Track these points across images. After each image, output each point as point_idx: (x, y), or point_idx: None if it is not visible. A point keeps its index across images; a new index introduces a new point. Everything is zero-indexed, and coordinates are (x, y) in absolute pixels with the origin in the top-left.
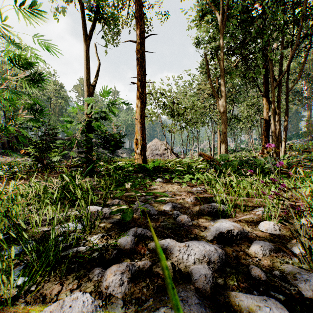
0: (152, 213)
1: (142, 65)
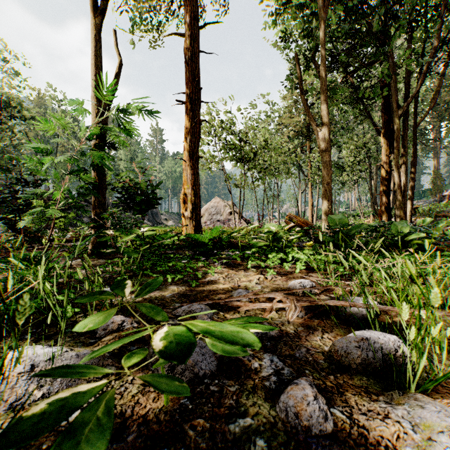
0: (203, 371)
1: (193, 73)
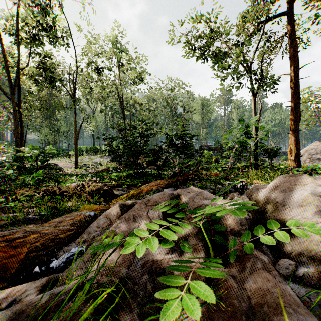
0: None
1: (295, 92)
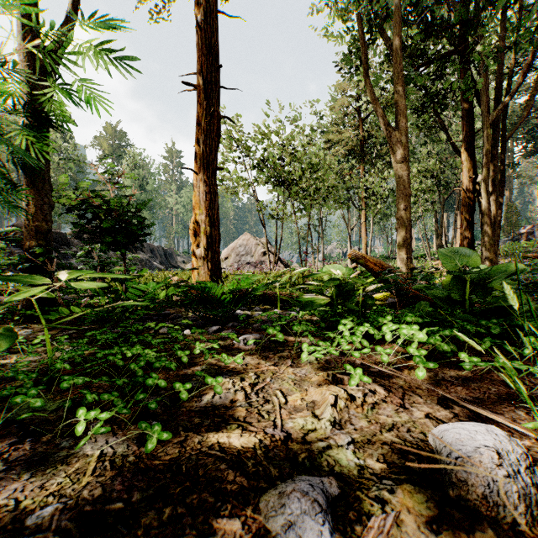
0: None
1: (208, 42)
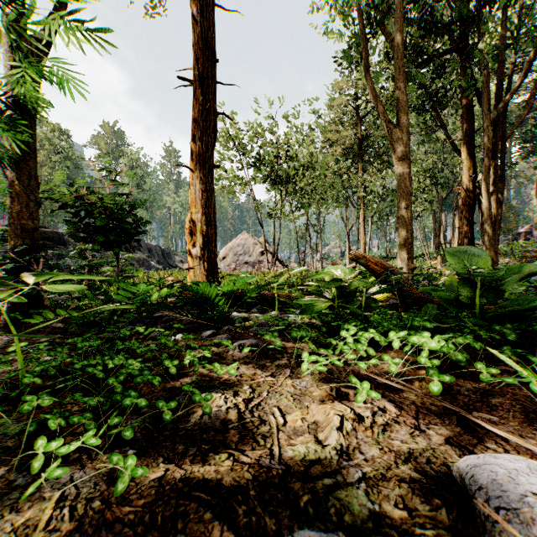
0: None
1: (204, 36)
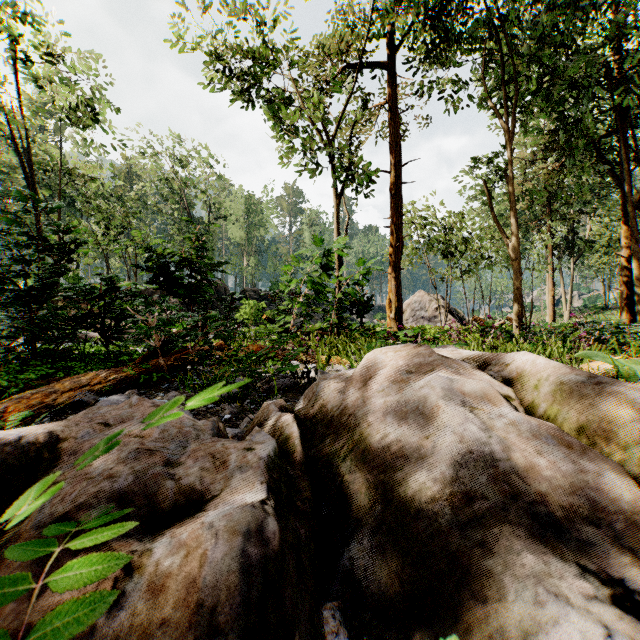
0: None
1: (396, 204)
